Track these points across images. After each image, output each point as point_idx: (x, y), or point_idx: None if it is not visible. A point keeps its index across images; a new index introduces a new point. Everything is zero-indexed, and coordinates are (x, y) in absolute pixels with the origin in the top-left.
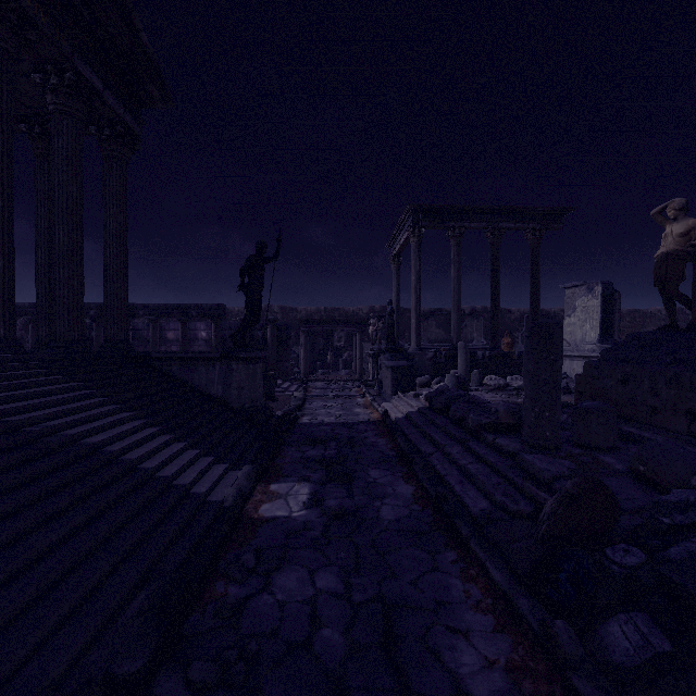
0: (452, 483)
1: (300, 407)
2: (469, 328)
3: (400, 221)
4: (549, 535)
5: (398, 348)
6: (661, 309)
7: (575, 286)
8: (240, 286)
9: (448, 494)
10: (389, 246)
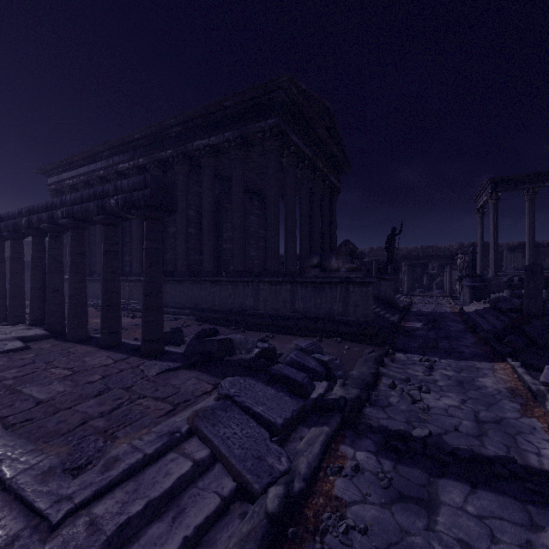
0: (483, 326)
1: (410, 305)
2: None
3: (481, 187)
4: (504, 329)
5: (475, 275)
6: None
7: None
8: (385, 248)
9: (476, 324)
10: (475, 201)
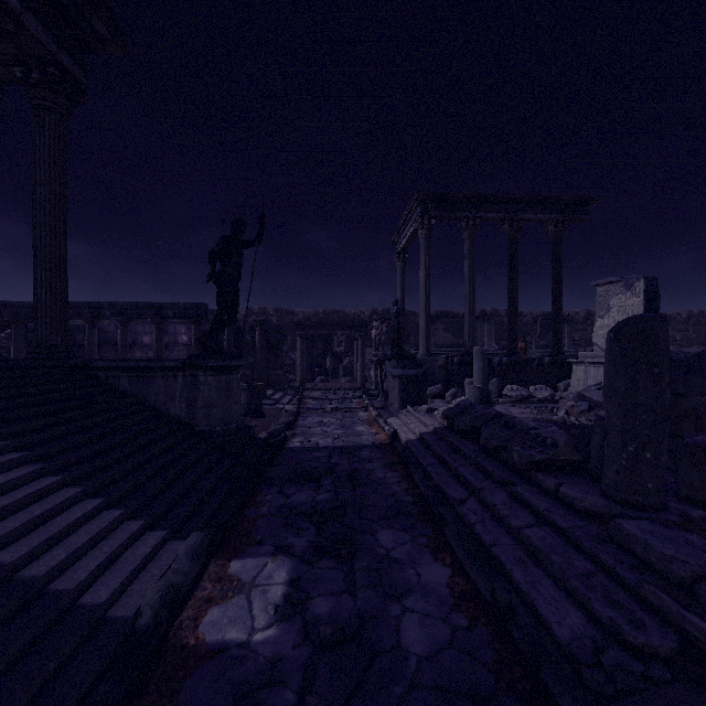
0: (507, 563)
1: (291, 424)
2: (479, 332)
3: (407, 212)
4: None
5: (406, 354)
6: (681, 312)
7: (610, 283)
8: (210, 275)
9: (516, 603)
10: (394, 242)
